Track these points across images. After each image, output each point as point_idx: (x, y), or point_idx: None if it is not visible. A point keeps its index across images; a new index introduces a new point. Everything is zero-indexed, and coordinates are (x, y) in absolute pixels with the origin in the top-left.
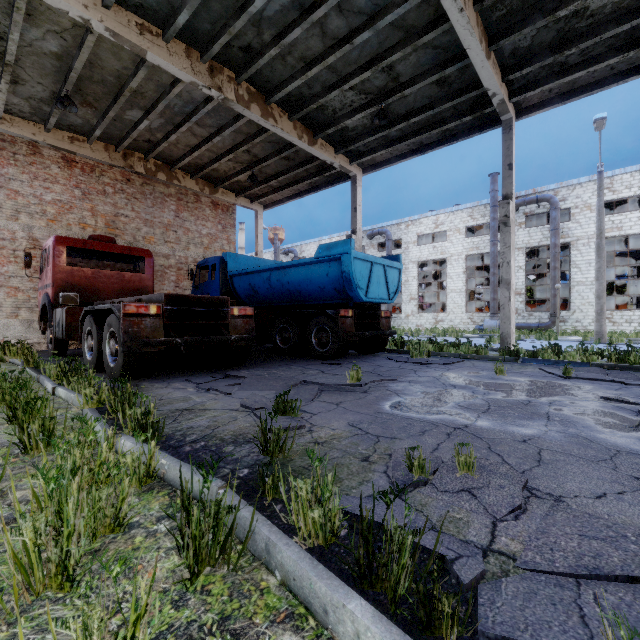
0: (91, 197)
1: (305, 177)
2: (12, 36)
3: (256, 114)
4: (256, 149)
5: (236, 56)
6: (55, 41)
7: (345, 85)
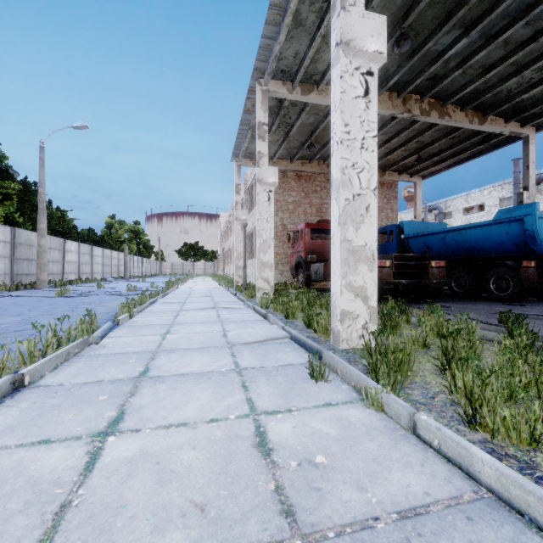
0: (309, 195)
1: (468, 148)
2: (297, 124)
3: (434, 118)
4: (424, 138)
5: (423, 85)
6: (313, 118)
7: (525, 71)
